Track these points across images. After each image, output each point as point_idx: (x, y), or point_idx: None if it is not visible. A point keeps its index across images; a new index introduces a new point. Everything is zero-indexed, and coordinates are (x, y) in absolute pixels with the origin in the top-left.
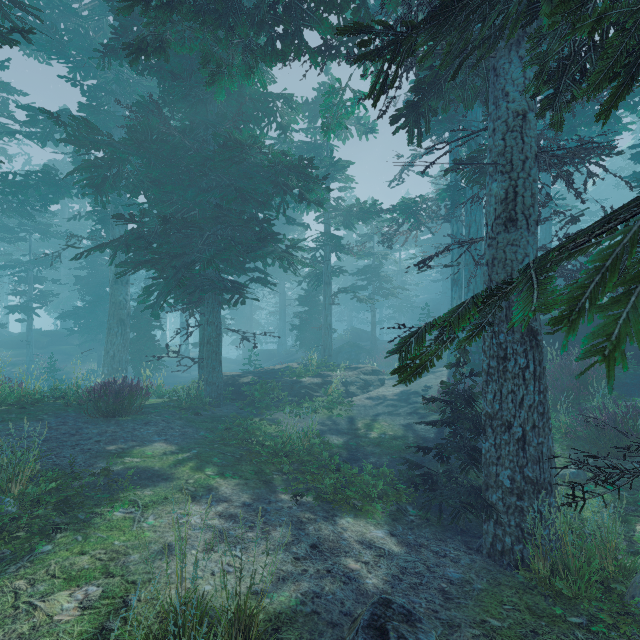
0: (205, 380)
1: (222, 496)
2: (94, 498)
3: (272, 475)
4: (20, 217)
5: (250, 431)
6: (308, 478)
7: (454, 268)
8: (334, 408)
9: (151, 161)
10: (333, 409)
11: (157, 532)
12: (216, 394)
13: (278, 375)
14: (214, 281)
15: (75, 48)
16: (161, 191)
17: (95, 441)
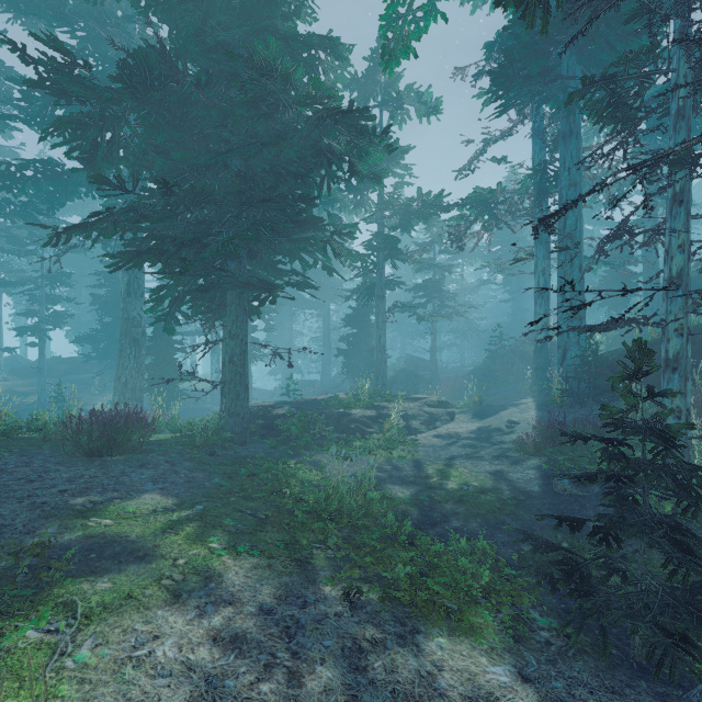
0: (227, 410)
1: (226, 593)
2: (5, 598)
3: (311, 550)
4: (31, 227)
5: (281, 479)
6: (367, 560)
7: (539, 276)
8: (394, 448)
9: (152, 115)
10: (393, 450)
11: (85, 685)
12: (241, 428)
13: (321, 406)
14: (234, 274)
15: (81, 15)
16: (168, 160)
17: (59, 491)
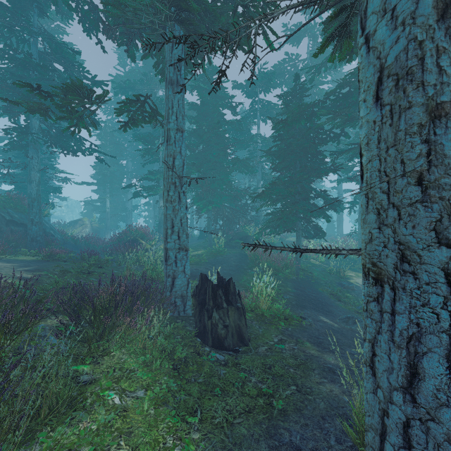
0: None
1: None
2: None
3: None
4: None
5: None
6: None
7: None
8: None
9: None
10: None
11: None
12: None
13: None
14: None
15: None
16: None
17: None
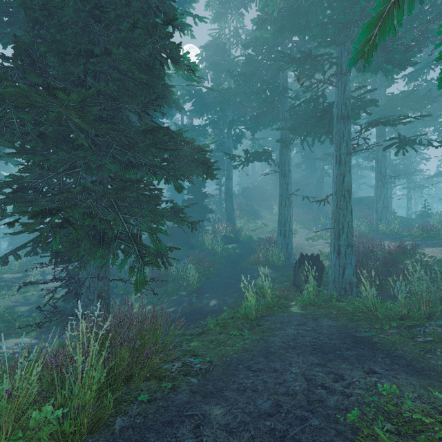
0: None
1: None
2: None
3: None
4: None
5: None
6: None
7: None
8: (29, 291)
9: None
10: (28, 292)
11: None
12: None
13: None
14: None
15: None
16: None
17: None
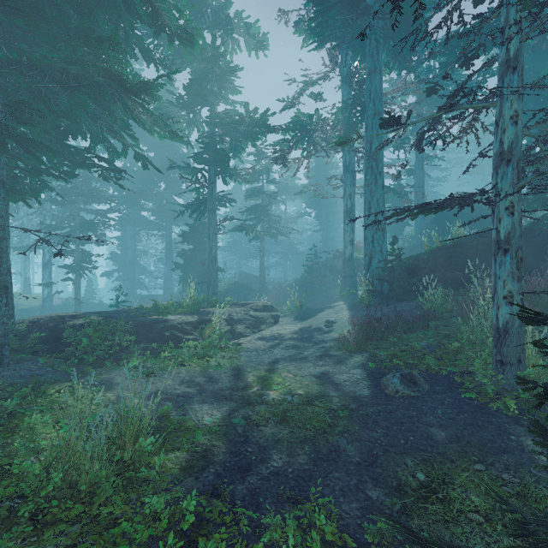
0: None
1: None
2: None
3: None
4: None
5: None
6: None
7: (347, 199)
8: (212, 356)
9: None
10: (210, 358)
11: None
12: None
13: (138, 314)
14: None
15: None
16: None
17: None
